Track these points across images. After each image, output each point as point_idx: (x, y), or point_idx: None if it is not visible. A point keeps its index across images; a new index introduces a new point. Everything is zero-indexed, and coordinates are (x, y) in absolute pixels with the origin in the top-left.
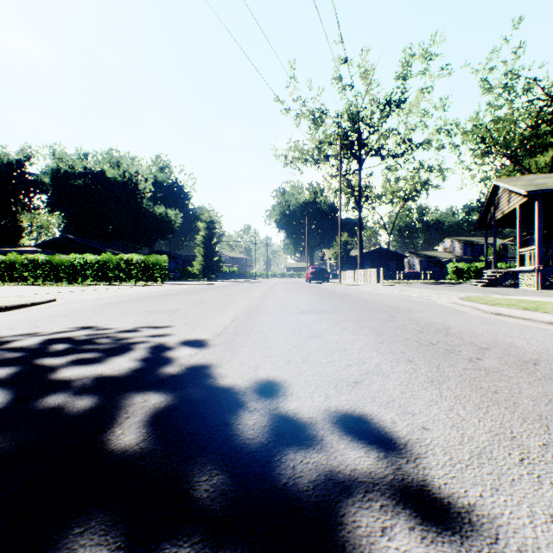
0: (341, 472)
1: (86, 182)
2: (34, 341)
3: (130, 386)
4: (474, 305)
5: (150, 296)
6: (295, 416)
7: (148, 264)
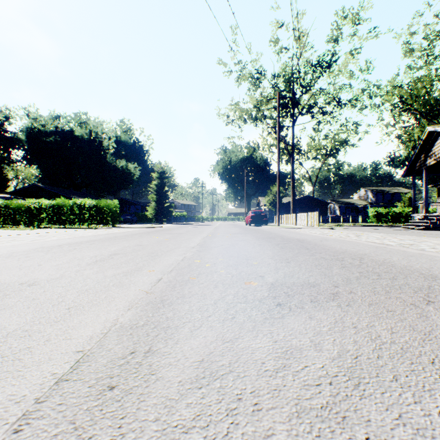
0: None
1: (57, 139)
2: None
3: None
4: None
5: (61, 245)
6: None
7: (99, 208)
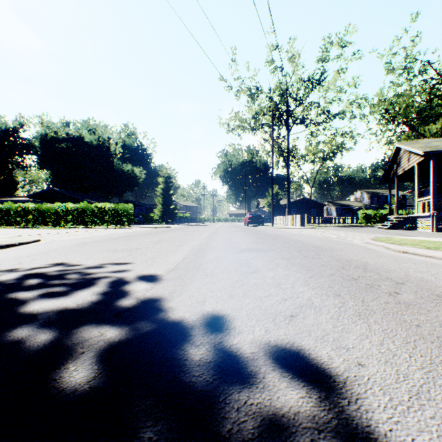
0: (285, 415)
1: (68, 145)
2: (13, 276)
3: (89, 320)
4: (384, 245)
5: (118, 237)
6: (238, 350)
7: (117, 211)
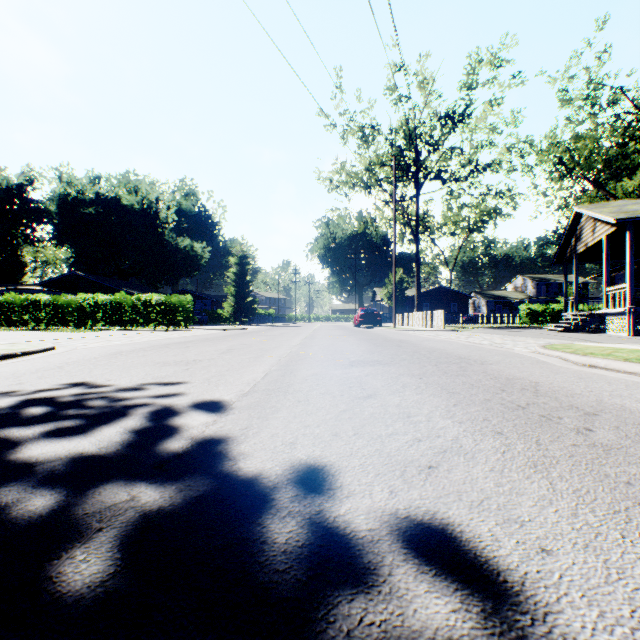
0: None
1: (99, 210)
2: (7, 404)
3: (115, 474)
4: (561, 355)
5: (169, 344)
6: (348, 526)
7: (169, 306)
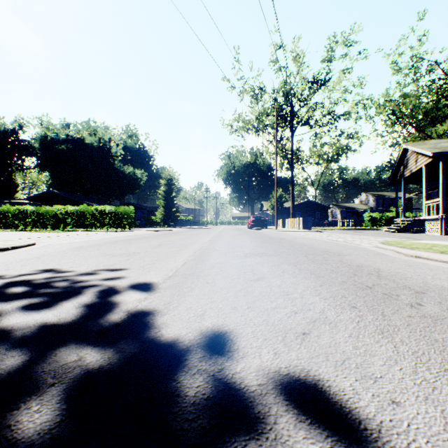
0: None
1: (69, 147)
2: None
3: (69, 339)
4: (395, 249)
5: (117, 241)
6: (243, 382)
7: (118, 214)
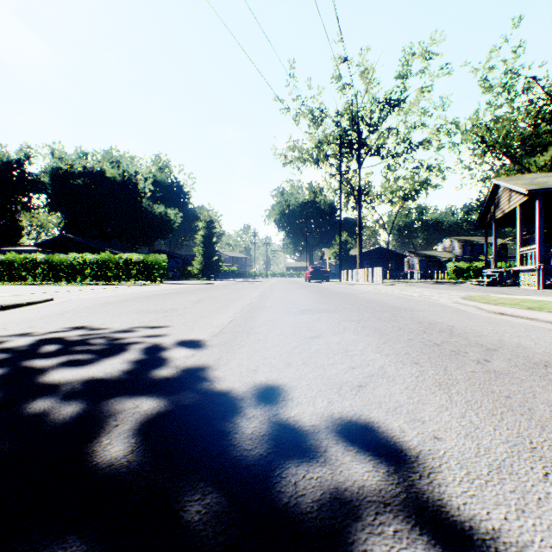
0: (348, 489)
1: (86, 182)
2: (26, 342)
3: (121, 390)
4: (477, 304)
5: (149, 296)
6: (297, 423)
7: (147, 264)
